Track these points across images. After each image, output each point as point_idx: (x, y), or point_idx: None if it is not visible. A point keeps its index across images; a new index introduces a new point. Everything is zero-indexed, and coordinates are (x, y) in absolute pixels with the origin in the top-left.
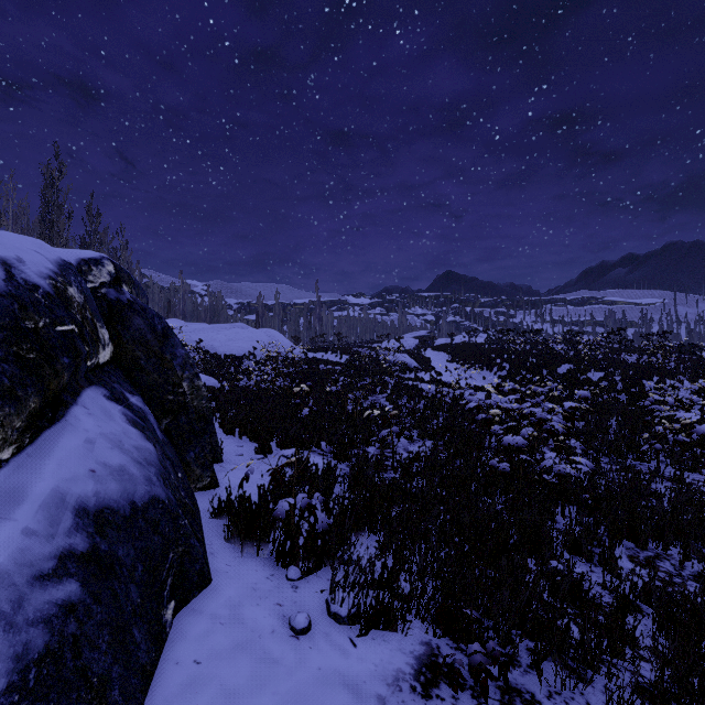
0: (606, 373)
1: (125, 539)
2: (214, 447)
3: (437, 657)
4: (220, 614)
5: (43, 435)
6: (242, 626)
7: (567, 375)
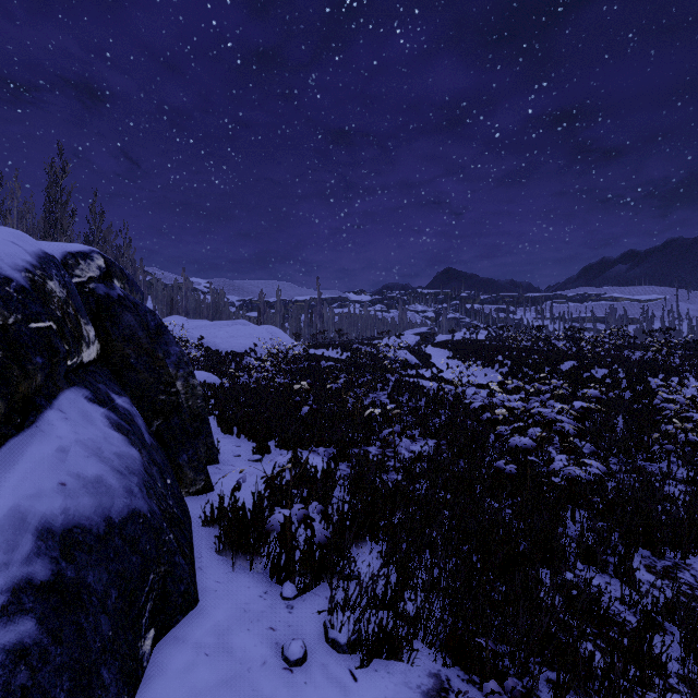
0: (610, 371)
1: (96, 562)
2: (210, 448)
3: (448, 692)
4: (206, 642)
5: (8, 444)
6: (230, 657)
7: (570, 372)
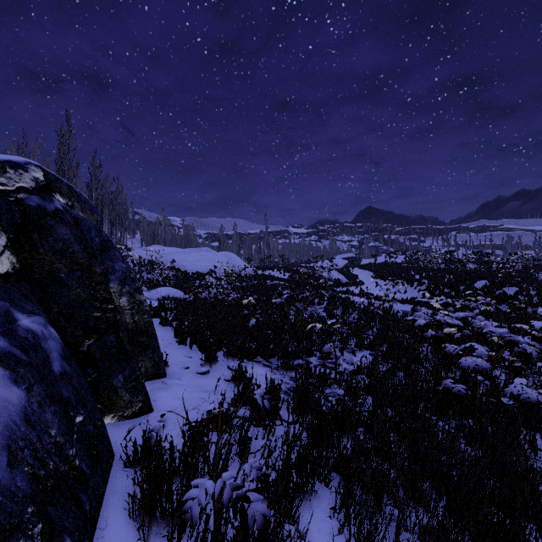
0: (521, 289)
1: None
2: (156, 362)
3: None
4: None
5: None
6: None
7: (483, 289)
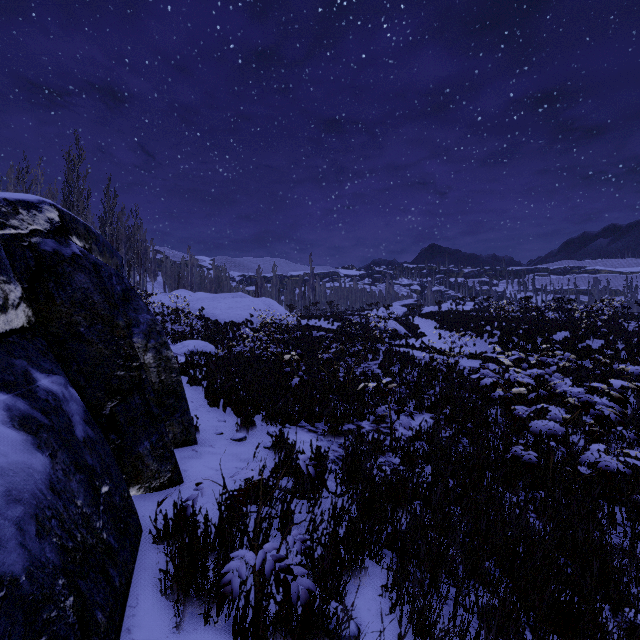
0: (607, 341)
1: None
2: (186, 427)
3: None
4: None
5: None
6: None
7: (564, 342)
